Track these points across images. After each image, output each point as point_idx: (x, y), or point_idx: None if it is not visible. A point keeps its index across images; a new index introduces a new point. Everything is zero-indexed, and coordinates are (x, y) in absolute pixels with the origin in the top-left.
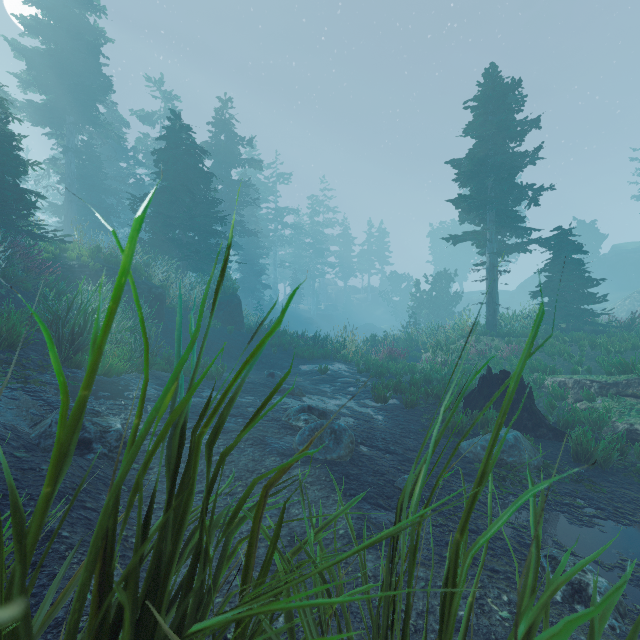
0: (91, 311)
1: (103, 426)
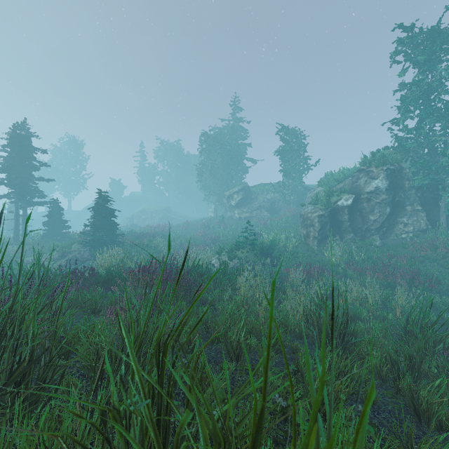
0: None
1: None
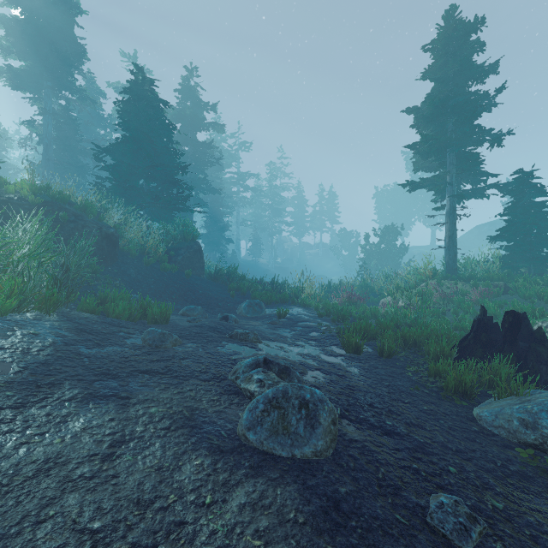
0: None
1: None
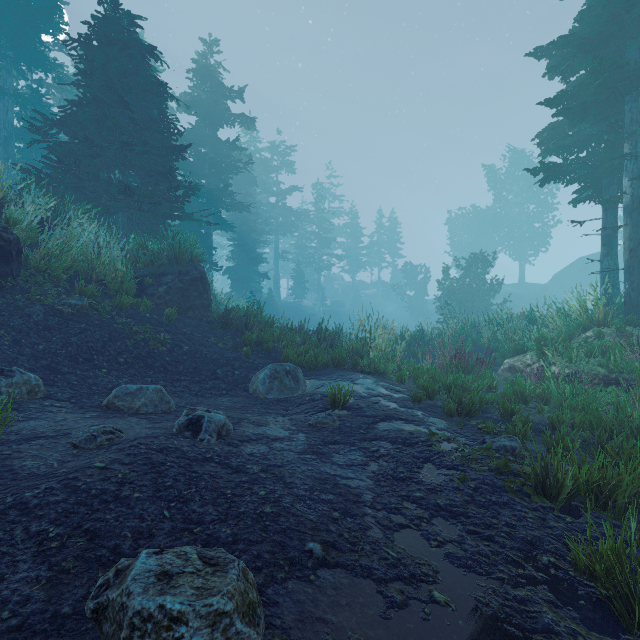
0: None
1: None
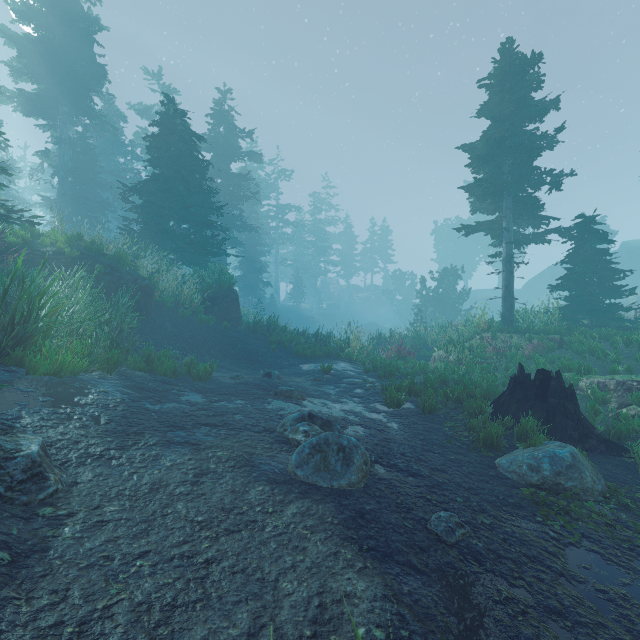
0: (37, 295)
1: (6, 449)
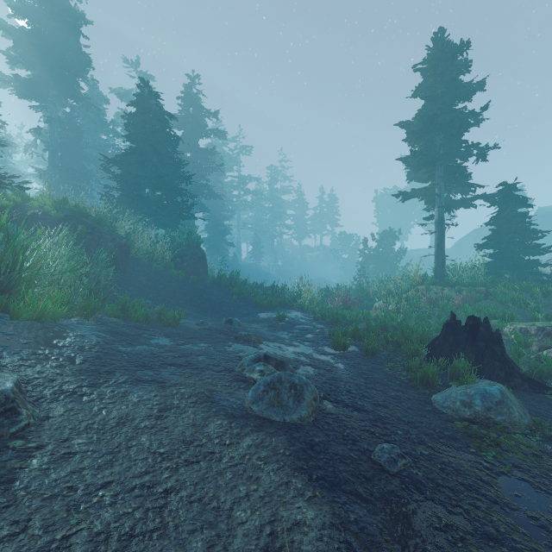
0: (21, 248)
1: None
